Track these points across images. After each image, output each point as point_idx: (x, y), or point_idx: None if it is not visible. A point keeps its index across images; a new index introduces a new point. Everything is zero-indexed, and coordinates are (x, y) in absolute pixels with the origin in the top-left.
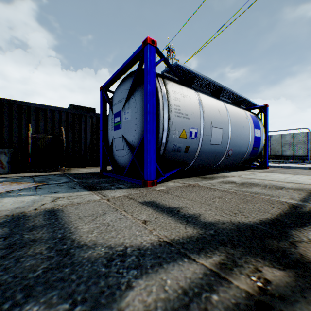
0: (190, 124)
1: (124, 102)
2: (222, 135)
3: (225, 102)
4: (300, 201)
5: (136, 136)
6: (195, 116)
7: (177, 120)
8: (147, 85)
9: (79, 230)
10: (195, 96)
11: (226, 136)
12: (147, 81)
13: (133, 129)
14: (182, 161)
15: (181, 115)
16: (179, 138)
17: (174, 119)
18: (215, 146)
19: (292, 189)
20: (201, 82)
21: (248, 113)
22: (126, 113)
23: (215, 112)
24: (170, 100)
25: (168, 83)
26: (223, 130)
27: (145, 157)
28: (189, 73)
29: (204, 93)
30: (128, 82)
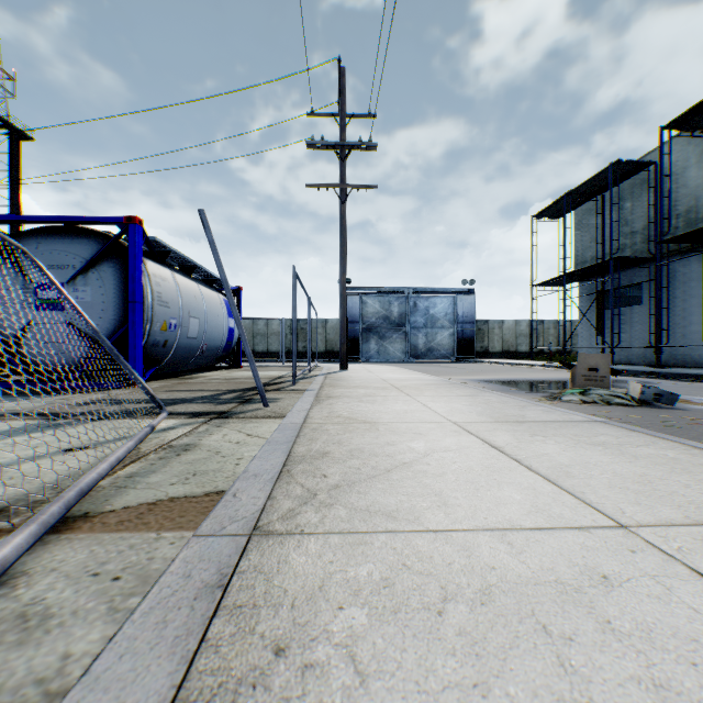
0: (171, 314)
1: (76, 274)
2: (199, 326)
3: (199, 283)
4: (269, 381)
5: (105, 326)
6: (175, 304)
7: (160, 310)
8: (136, 271)
9: (161, 398)
10: (173, 278)
11: (202, 328)
12: (137, 267)
13: (99, 315)
14: (157, 359)
15: (164, 304)
16: (161, 331)
17: (158, 309)
18: (192, 339)
19: (265, 378)
20: (174, 256)
21: (222, 297)
22: (80, 291)
23: (193, 299)
24: (154, 286)
25: (148, 263)
26: (200, 321)
27: (132, 354)
28: (164, 247)
29: (178, 271)
30: (77, 244)
